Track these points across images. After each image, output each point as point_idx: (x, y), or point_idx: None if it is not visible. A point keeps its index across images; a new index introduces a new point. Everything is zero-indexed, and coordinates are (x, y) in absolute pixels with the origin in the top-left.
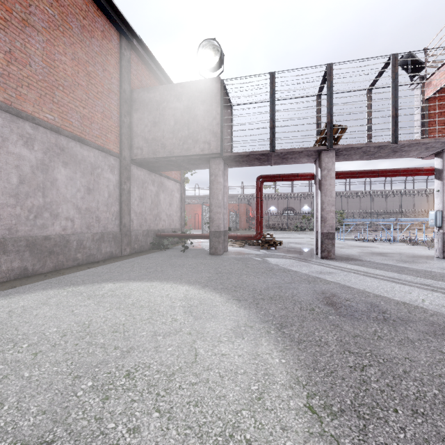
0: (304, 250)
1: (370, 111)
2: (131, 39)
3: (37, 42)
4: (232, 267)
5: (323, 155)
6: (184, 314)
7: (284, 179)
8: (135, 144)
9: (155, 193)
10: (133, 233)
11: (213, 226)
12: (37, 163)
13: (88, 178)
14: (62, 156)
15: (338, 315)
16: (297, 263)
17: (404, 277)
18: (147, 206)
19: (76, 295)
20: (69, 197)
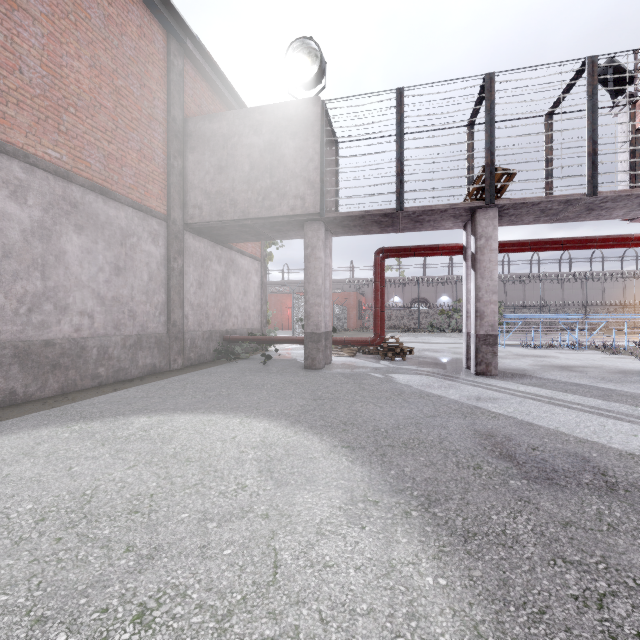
0: (447, 362)
1: (550, 149)
2: (185, 40)
3: (33, 35)
4: (339, 389)
5: (479, 215)
6: (259, 476)
7: (417, 254)
8: (190, 200)
9: (222, 276)
10: (187, 335)
11: (309, 325)
12: (33, 226)
13: (117, 251)
14: (75, 215)
15: (526, 478)
16: (440, 382)
17: (615, 406)
18: (209, 295)
19: (84, 438)
20: (86, 280)
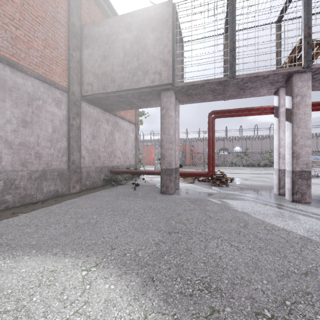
0: (258, 188)
1: None
2: None
3: None
4: (189, 217)
5: (295, 78)
6: None
7: (238, 114)
8: (85, 80)
9: (109, 132)
10: (84, 170)
11: (164, 163)
12: None
13: (24, 109)
14: None
15: None
16: (270, 210)
17: None
18: (100, 144)
19: None
20: None
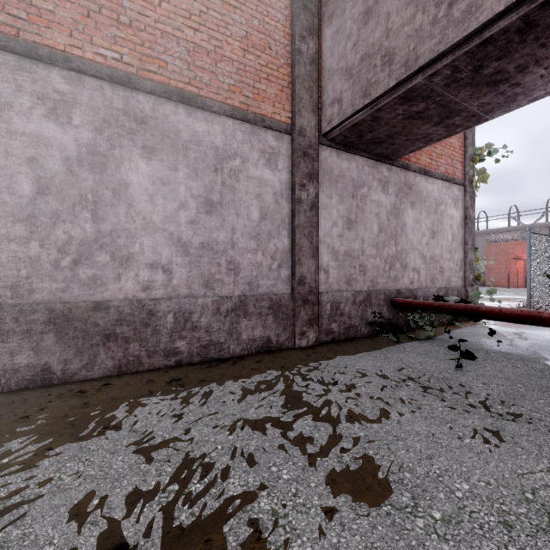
0: None
1: None
2: None
3: None
4: None
5: None
6: None
7: None
8: (327, 97)
9: (389, 209)
10: (325, 297)
11: None
12: (81, 152)
13: (208, 179)
14: (143, 134)
15: None
16: None
17: None
18: (366, 239)
19: None
20: (160, 221)
